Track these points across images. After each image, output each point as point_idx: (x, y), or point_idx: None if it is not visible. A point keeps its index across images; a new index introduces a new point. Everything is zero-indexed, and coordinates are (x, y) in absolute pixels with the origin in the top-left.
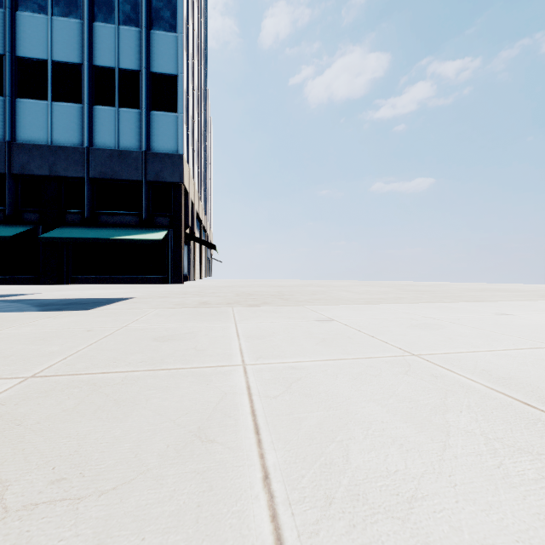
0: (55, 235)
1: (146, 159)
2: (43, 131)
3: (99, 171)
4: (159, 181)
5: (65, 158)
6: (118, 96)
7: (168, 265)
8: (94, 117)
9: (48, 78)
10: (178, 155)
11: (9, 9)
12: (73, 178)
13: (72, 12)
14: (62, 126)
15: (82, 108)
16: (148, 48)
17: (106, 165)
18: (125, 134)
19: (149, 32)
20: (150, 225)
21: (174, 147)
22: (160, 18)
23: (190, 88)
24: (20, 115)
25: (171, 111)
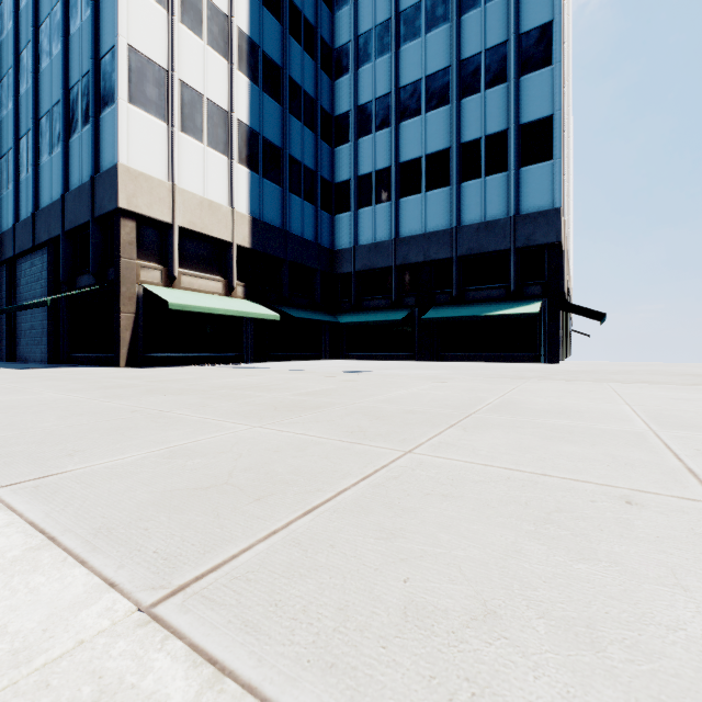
0: (433, 316)
1: (514, 224)
2: (419, 222)
3: (466, 248)
4: (530, 246)
5: (436, 242)
6: (484, 165)
7: (539, 341)
8: (461, 196)
9: (422, 172)
10: (553, 210)
11: (395, 126)
12: (442, 260)
13: (442, 101)
14: (433, 213)
15: (450, 190)
16: (517, 99)
17: (473, 240)
18: (491, 203)
19: (517, 82)
20: (518, 296)
21: (548, 202)
22: (531, 58)
23: (564, 120)
24: (401, 213)
25: (544, 161)
